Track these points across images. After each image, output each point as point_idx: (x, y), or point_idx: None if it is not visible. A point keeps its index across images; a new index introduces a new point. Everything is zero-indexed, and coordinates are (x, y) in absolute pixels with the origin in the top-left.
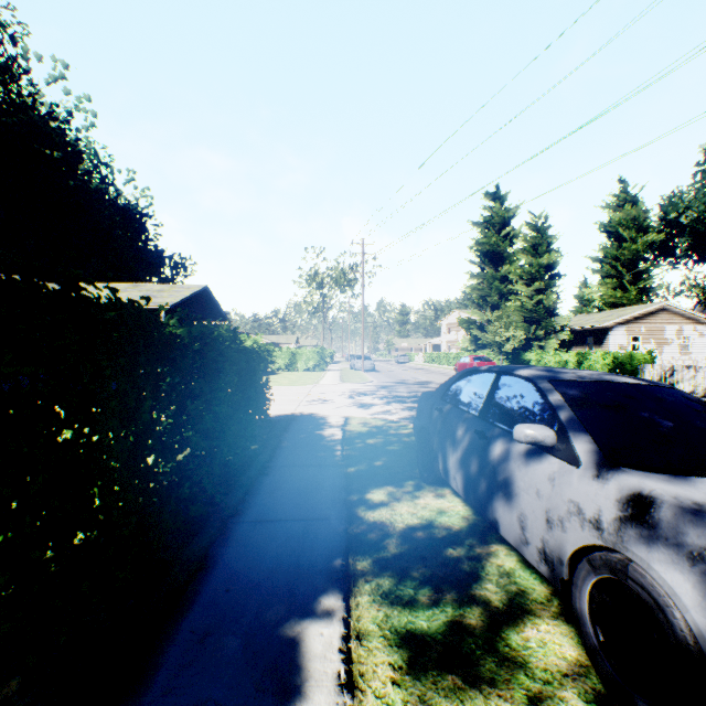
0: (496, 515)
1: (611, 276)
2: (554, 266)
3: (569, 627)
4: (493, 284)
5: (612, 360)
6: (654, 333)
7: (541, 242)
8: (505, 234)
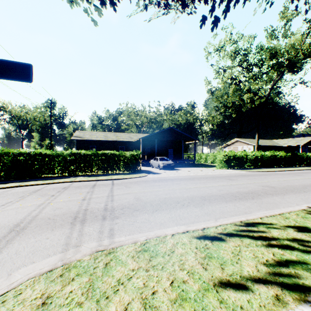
0: None
1: None
2: None
3: None
4: None
5: None
6: None
7: None
8: None
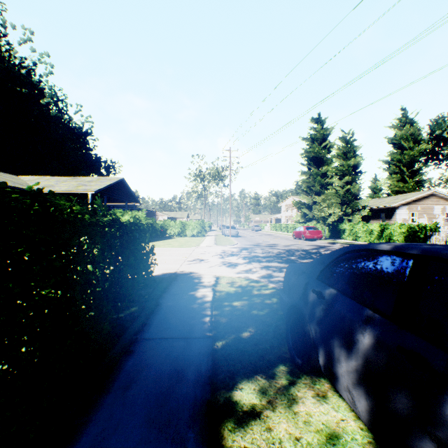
0: None
1: (396, 173)
2: (358, 166)
3: None
4: (316, 178)
5: (407, 229)
6: (426, 211)
7: (349, 150)
8: (324, 145)
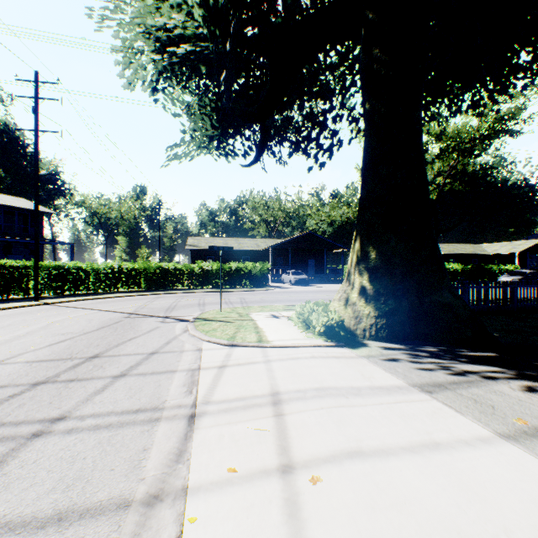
0: None
1: None
2: None
3: None
4: None
5: None
6: None
7: None
8: None
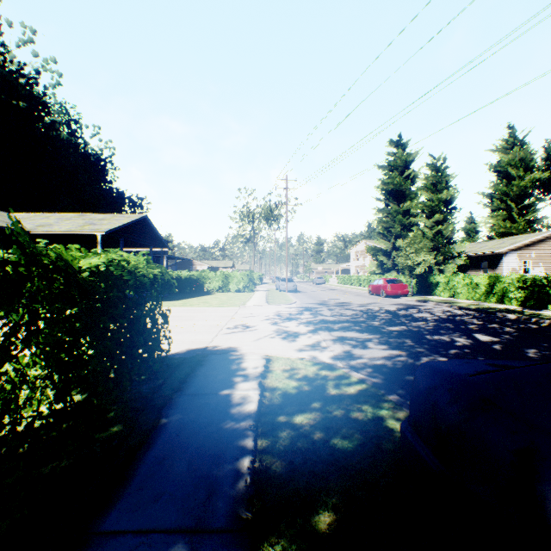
0: None
1: (501, 209)
2: (451, 201)
3: None
4: (397, 217)
5: (530, 283)
6: (543, 258)
7: (440, 180)
8: (406, 175)
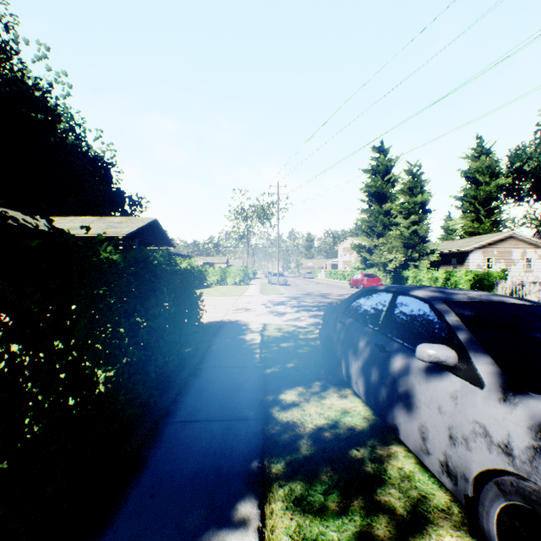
0: (397, 422)
1: (470, 211)
2: (426, 203)
3: (472, 539)
4: (379, 217)
5: (473, 276)
6: (504, 255)
7: (415, 185)
8: (388, 179)
